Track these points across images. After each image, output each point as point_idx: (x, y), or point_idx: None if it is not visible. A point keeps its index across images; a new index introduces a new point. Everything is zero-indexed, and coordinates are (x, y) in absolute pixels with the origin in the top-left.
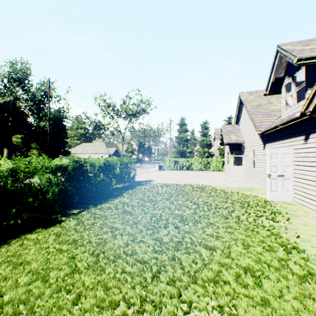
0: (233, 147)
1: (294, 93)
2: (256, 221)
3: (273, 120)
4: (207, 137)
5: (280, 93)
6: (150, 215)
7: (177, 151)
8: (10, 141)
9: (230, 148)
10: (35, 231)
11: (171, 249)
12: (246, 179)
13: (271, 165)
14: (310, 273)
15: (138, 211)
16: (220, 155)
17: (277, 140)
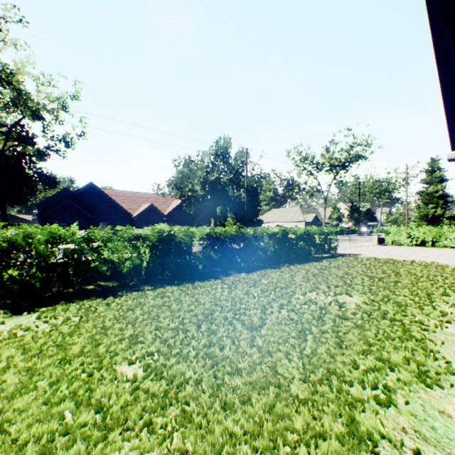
0: None
1: None
2: (453, 287)
3: None
4: None
5: None
6: (342, 272)
7: (421, 216)
8: (215, 212)
9: None
10: (267, 269)
11: (349, 283)
12: None
13: None
14: (446, 302)
15: (333, 270)
16: None
17: None
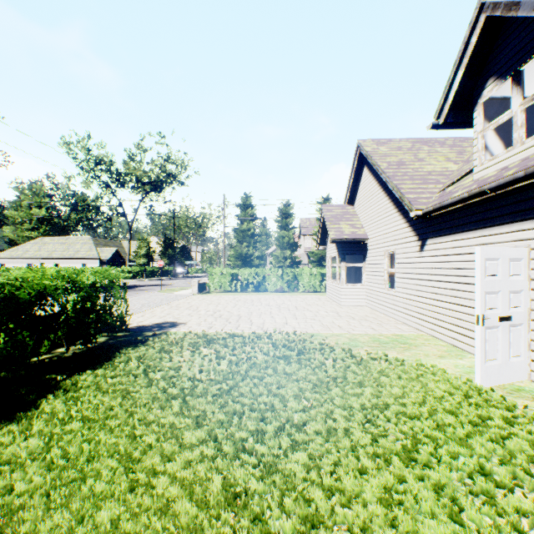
0: (347, 247)
1: (518, 113)
2: None
3: (439, 190)
4: (290, 230)
5: (466, 124)
6: None
7: (237, 255)
8: None
9: (340, 250)
10: None
11: None
12: (373, 312)
13: (486, 290)
14: None
15: None
16: (312, 262)
17: (465, 230)
